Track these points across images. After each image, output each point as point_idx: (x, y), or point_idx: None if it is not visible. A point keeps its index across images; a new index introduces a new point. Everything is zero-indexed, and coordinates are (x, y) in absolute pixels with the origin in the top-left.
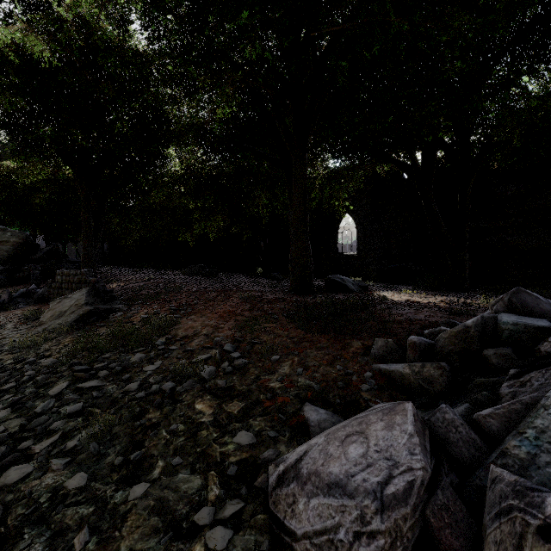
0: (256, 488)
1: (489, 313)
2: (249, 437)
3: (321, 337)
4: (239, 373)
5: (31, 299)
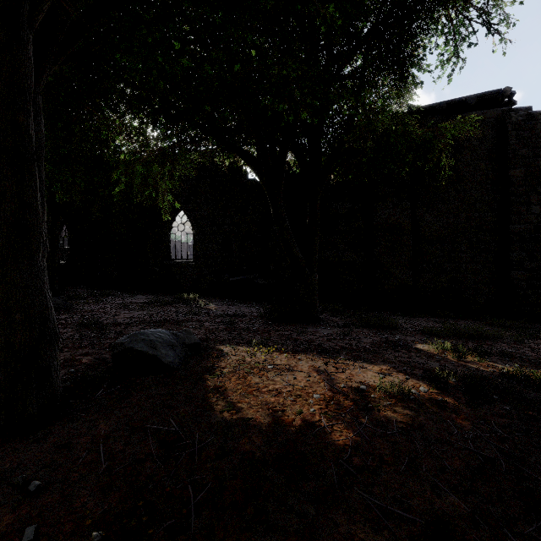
0: None
1: None
2: None
3: None
4: None
5: None
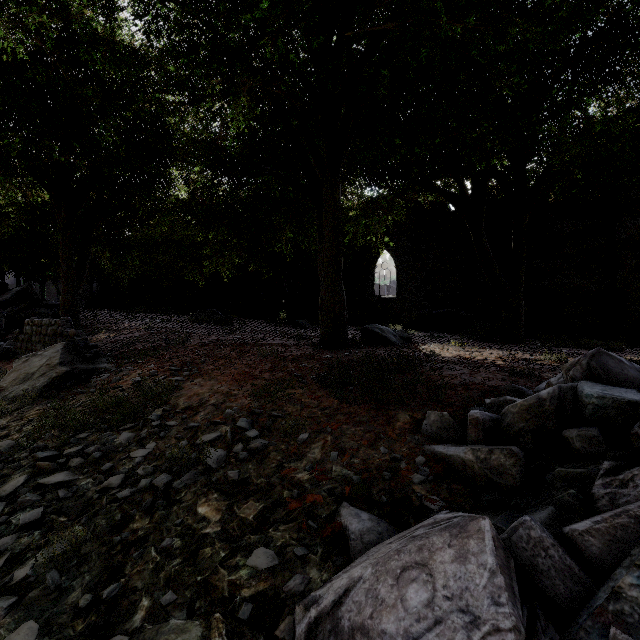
0: (277, 639)
1: (561, 378)
2: (268, 557)
3: (360, 407)
4: (257, 459)
5: None
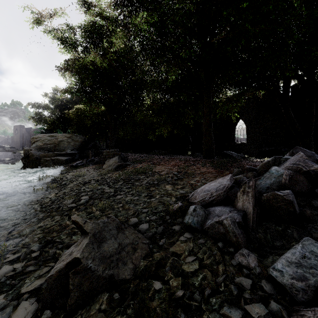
0: (185, 200)
1: None
2: (183, 192)
3: (213, 170)
4: (180, 180)
5: (93, 163)
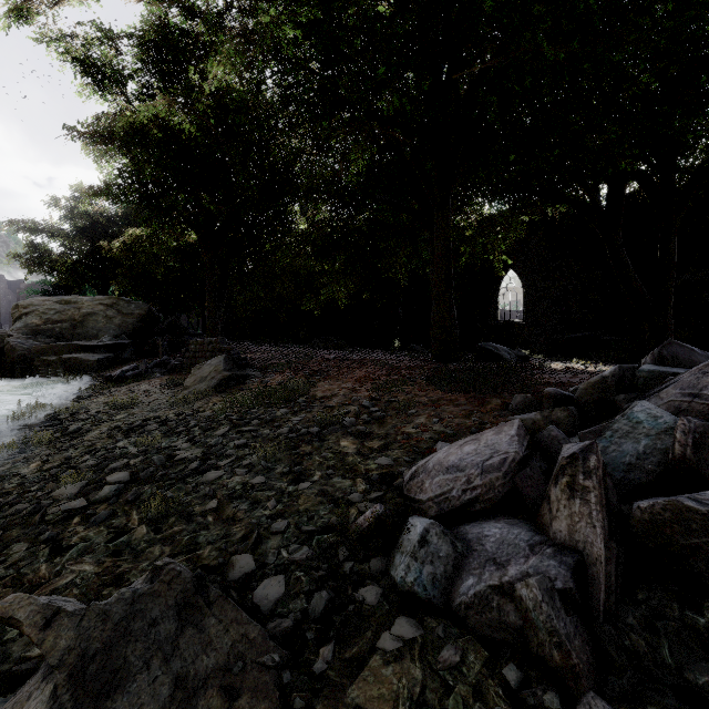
0: (394, 487)
1: None
2: (388, 461)
3: (460, 396)
4: (378, 423)
5: (165, 369)
